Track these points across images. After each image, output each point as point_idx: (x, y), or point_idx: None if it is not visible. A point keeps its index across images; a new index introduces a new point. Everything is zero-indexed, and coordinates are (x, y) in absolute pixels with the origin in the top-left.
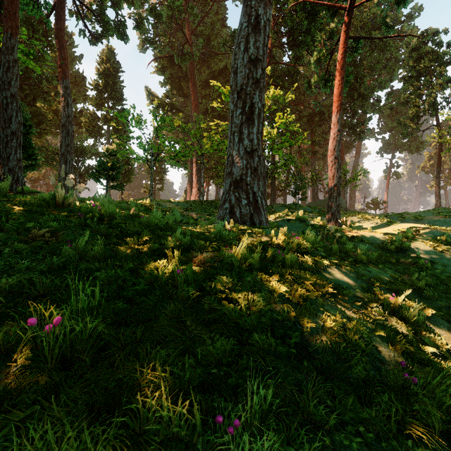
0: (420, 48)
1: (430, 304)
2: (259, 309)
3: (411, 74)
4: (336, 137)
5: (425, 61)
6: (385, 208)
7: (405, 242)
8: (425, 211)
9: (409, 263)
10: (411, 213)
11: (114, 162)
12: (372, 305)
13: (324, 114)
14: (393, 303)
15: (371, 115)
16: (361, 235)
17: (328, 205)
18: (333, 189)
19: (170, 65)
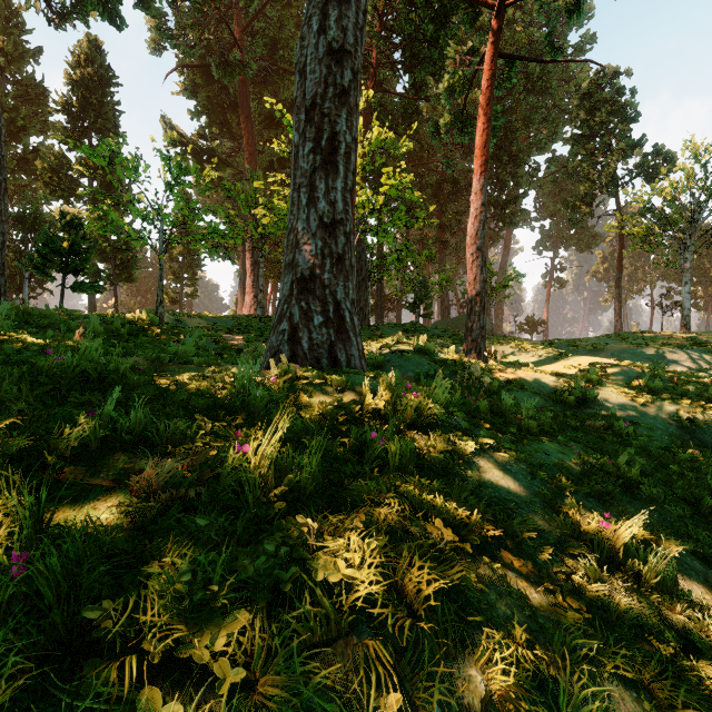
0: (594, 94)
1: (653, 513)
2: (282, 693)
3: (583, 131)
4: (479, 214)
5: (602, 114)
6: (544, 331)
7: (590, 390)
8: (605, 337)
9: (600, 428)
10: (586, 340)
11: (77, 239)
12: (572, 549)
13: (459, 183)
14: (610, 536)
15: (526, 190)
16: (520, 377)
17: (467, 326)
18: (475, 300)
19: (207, 83)
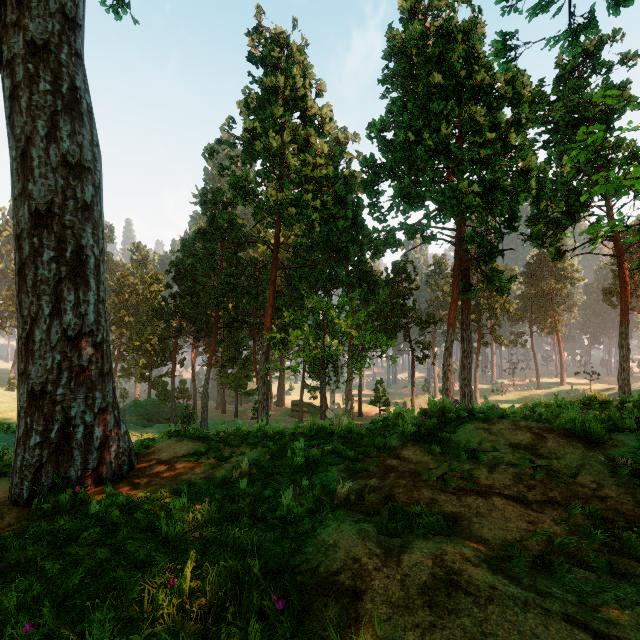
0: None
1: None
2: None
3: None
4: None
5: None
6: None
7: None
8: None
9: None
10: None
11: None
12: None
13: None
14: None
15: None
16: None
17: None
18: None
19: None
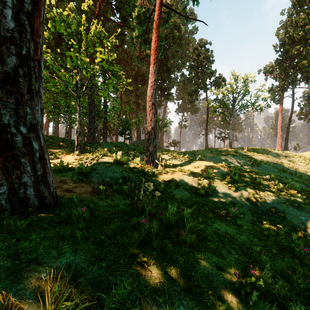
0: (199, 49)
1: None
2: None
3: (194, 64)
4: (153, 85)
5: (201, 58)
6: (179, 146)
7: (212, 185)
8: (204, 150)
9: (223, 214)
10: (197, 151)
11: None
12: None
13: (145, 77)
14: None
15: (173, 84)
16: (175, 177)
17: (147, 145)
18: (151, 131)
19: None
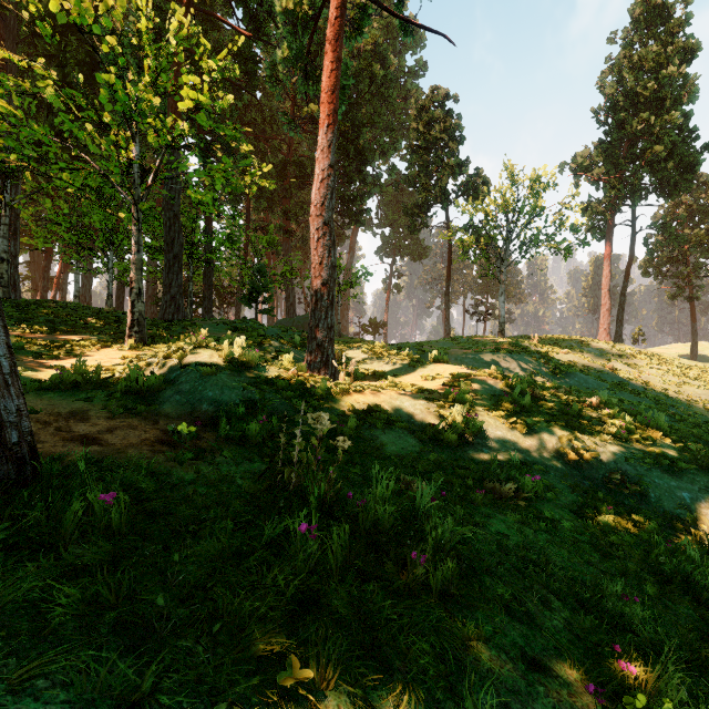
0: (430, 110)
1: None
2: None
3: (420, 143)
4: (327, 178)
5: (436, 130)
6: (385, 333)
7: (474, 420)
8: (445, 341)
9: (508, 493)
10: (428, 344)
11: None
12: None
13: (305, 168)
14: None
15: (372, 189)
16: (383, 401)
17: (311, 325)
18: (321, 290)
19: None
